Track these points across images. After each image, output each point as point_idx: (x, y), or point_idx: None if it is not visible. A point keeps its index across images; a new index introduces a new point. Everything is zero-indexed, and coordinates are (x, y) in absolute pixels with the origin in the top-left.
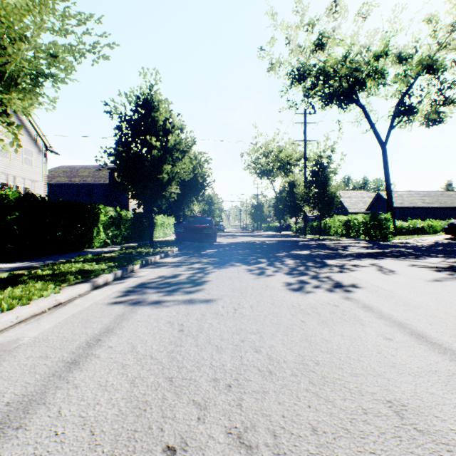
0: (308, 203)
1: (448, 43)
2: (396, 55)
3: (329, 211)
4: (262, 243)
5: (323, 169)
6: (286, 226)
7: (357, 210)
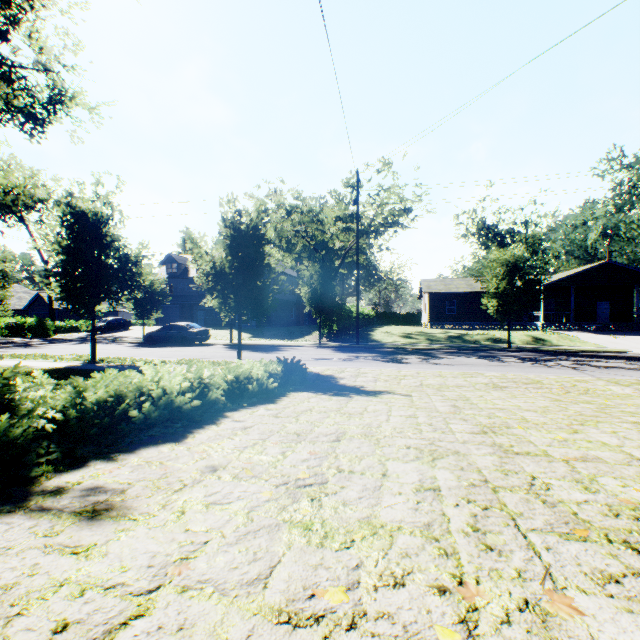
0: None
1: (96, 194)
2: (58, 201)
3: None
4: None
5: None
6: None
7: (12, 307)
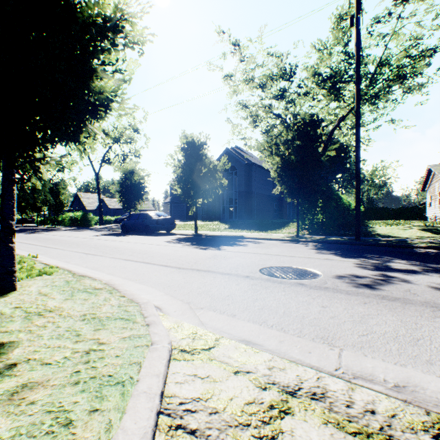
0: (46, 205)
1: None
2: (103, 130)
3: (61, 211)
4: None
5: (57, 185)
6: (31, 218)
7: (93, 208)
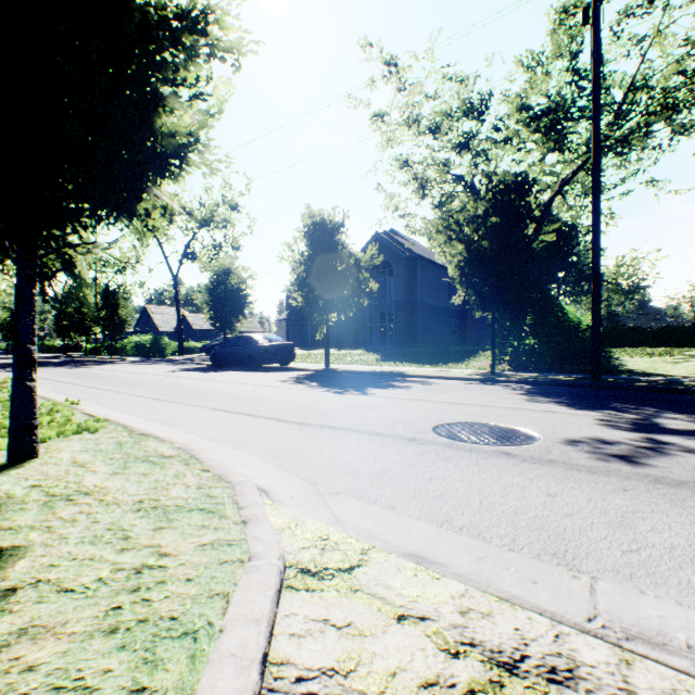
0: (99, 324)
1: None
2: (184, 209)
3: (121, 333)
4: (45, 362)
5: (115, 294)
6: (77, 345)
7: (170, 329)
